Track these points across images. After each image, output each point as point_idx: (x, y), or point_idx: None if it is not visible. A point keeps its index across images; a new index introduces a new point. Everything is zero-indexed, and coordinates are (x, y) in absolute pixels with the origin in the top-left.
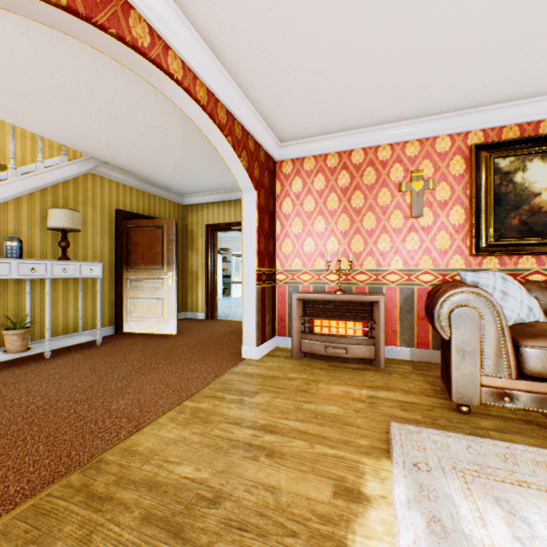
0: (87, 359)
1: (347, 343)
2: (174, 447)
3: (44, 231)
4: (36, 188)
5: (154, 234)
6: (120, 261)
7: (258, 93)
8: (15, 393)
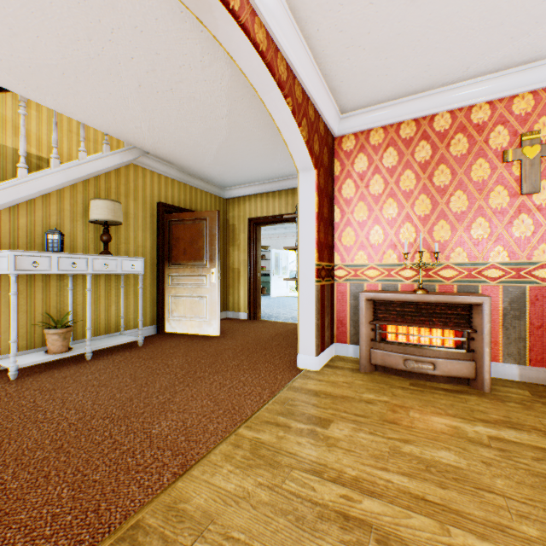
0: (128, 362)
1: (434, 356)
2: (236, 510)
3: (86, 224)
4: (78, 179)
5: (196, 228)
6: (162, 256)
7: (325, 41)
8: (49, 403)
